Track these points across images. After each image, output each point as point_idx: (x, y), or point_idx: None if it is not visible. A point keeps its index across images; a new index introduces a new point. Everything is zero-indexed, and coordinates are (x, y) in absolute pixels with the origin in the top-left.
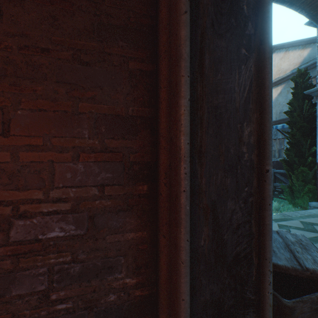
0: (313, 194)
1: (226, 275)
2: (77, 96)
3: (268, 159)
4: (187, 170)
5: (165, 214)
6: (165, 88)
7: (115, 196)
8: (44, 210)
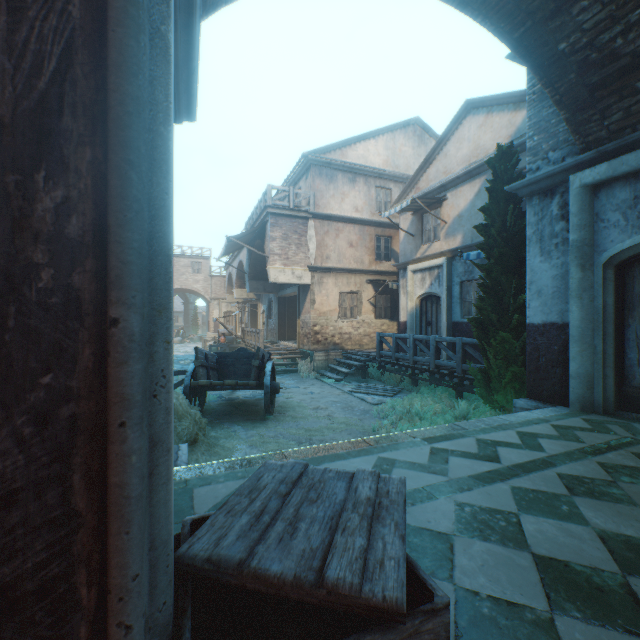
0: (521, 384)
1: None
2: None
3: (118, 286)
4: None
5: None
6: None
7: None
8: None
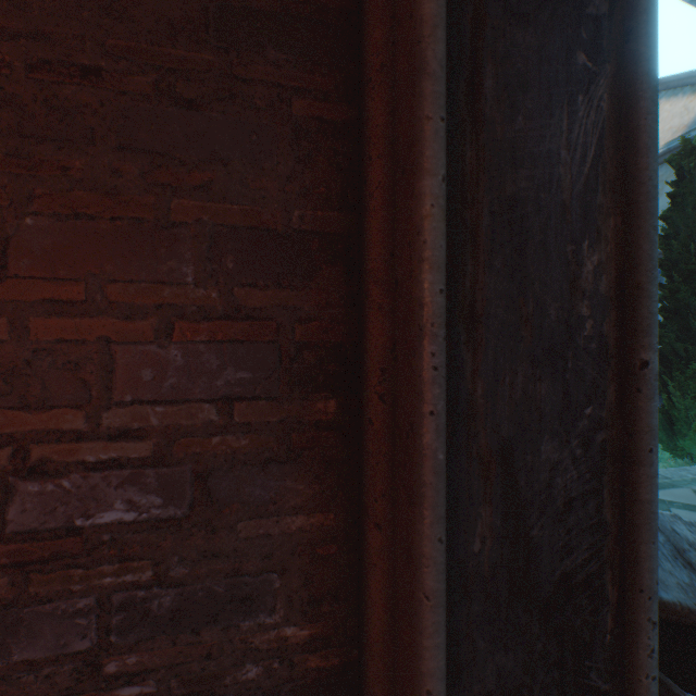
0: None
1: (538, 629)
2: (168, 182)
3: (647, 333)
4: (439, 360)
5: (380, 471)
6: (382, 158)
7: (258, 426)
8: (89, 458)
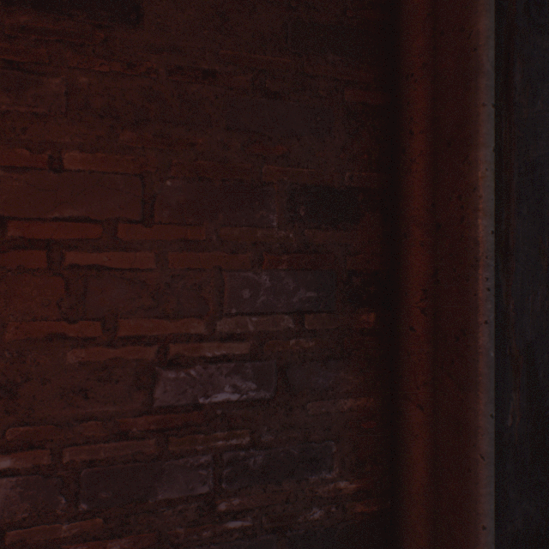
0: None
1: None
2: (260, 153)
3: None
4: (490, 283)
5: (422, 366)
6: (423, 133)
7: (320, 332)
8: (208, 354)
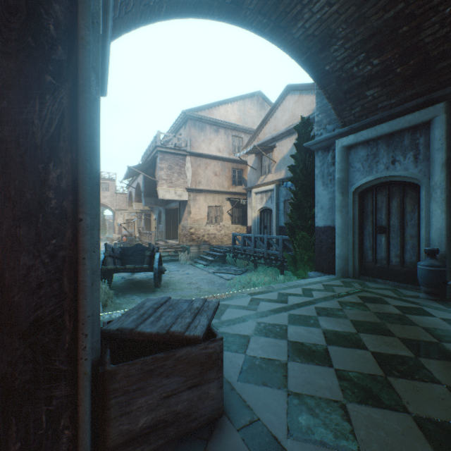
0: (313, 263)
1: (19, 345)
2: None
3: (82, 206)
4: None
5: None
6: None
7: None
8: None
